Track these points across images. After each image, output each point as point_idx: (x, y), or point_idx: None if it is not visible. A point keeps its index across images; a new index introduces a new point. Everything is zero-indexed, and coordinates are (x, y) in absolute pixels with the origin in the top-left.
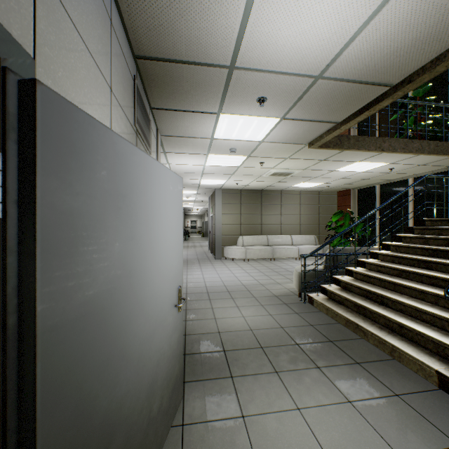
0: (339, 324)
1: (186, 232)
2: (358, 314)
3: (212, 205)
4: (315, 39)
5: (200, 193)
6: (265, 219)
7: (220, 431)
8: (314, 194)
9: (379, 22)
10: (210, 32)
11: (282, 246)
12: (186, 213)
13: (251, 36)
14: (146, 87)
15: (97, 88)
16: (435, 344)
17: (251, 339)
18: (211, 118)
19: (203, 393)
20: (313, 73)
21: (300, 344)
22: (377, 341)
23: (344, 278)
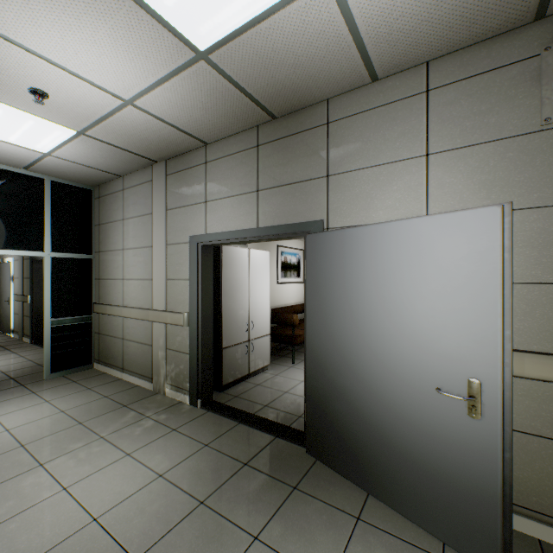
0: None
1: None
2: None
3: None
4: None
5: None
6: None
7: None
8: None
9: None
10: None
11: None
12: None
13: None
14: None
15: (393, 178)
16: None
17: None
18: None
19: None
20: None
21: None
22: None
23: None
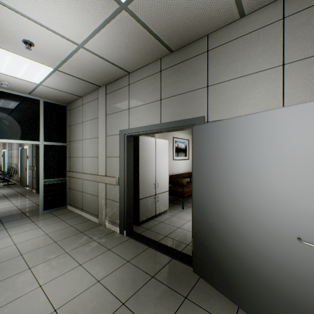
0: None
1: None
2: None
3: None
4: None
5: None
6: None
7: None
8: None
9: None
10: None
11: None
12: None
13: None
14: None
15: (256, 84)
16: None
17: None
18: None
19: None
20: None
21: None
22: None
23: None
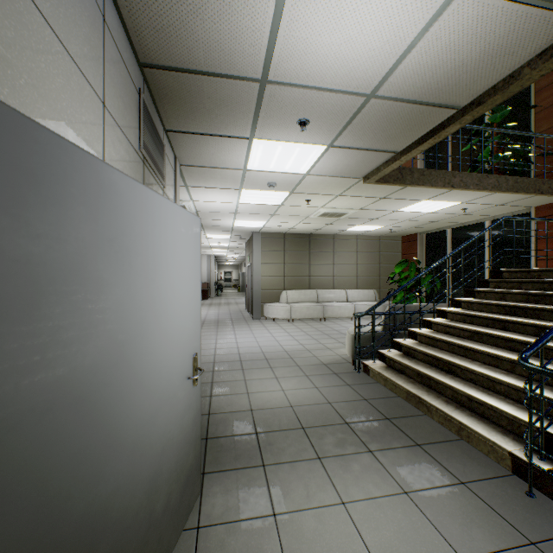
0: (399, 398)
1: (219, 286)
2: (421, 385)
3: (249, 253)
4: (364, 49)
5: (234, 237)
6: (314, 270)
7: (245, 533)
8: (374, 240)
9: (439, 29)
10: (234, 36)
11: (335, 303)
12: (219, 262)
13: (285, 43)
14: (158, 103)
15: (83, 101)
16: (509, 421)
17: (291, 418)
18: (242, 145)
19: (227, 487)
20: (364, 90)
21: (350, 423)
22: (442, 417)
23: (407, 341)
